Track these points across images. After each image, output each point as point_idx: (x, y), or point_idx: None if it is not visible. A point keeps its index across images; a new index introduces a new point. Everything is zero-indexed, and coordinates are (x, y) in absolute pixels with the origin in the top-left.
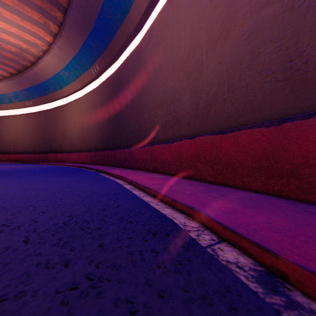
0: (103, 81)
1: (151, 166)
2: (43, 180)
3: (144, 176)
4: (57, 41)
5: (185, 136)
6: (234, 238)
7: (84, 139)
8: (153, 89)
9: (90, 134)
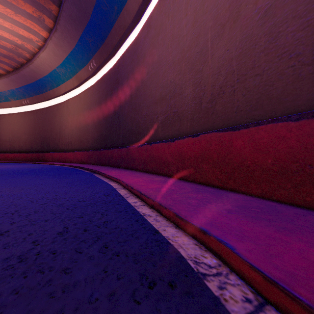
0: (100, 78)
1: (150, 167)
2: (29, 183)
3: (142, 178)
4: (52, 36)
5: (187, 133)
6: (292, 307)
7: (81, 138)
8: (152, 84)
9: (87, 132)
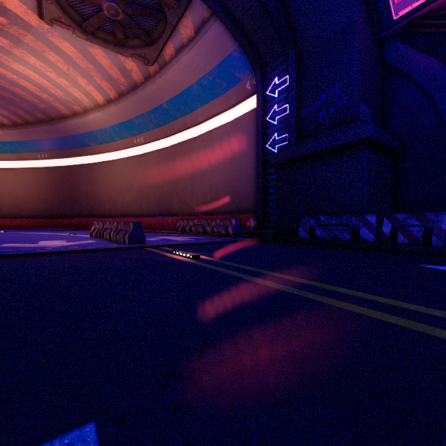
0: (52, 167)
1: None
2: (64, 231)
3: None
4: (6, 130)
5: (119, 215)
6: None
7: (19, 207)
8: (103, 192)
9: (31, 203)
